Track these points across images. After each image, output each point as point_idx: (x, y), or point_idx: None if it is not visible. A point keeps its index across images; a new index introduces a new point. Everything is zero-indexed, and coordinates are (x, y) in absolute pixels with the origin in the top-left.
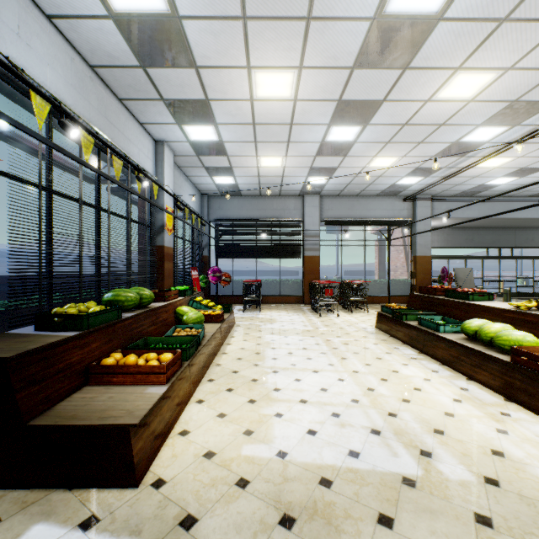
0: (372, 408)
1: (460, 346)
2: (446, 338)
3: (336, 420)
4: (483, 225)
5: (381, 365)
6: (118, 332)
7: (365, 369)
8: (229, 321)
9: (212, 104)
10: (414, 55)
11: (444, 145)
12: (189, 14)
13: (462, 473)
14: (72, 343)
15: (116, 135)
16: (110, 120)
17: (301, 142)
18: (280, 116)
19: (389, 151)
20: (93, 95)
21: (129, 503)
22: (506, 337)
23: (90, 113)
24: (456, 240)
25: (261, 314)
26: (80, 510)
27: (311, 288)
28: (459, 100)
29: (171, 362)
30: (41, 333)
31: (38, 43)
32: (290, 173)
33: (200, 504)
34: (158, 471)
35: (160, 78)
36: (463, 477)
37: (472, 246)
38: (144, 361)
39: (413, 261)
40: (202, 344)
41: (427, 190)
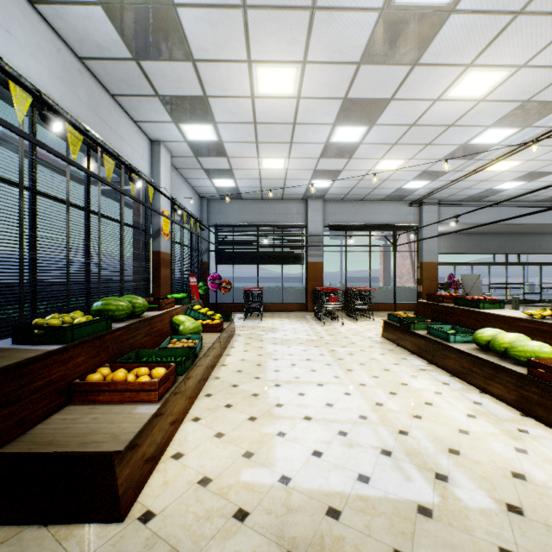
0: (382, 426)
1: (472, 357)
2: (457, 349)
3: (343, 439)
4: (490, 230)
5: (389, 377)
6: (107, 344)
7: (372, 381)
8: (229, 330)
9: (211, 102)
10: (424, 50)
11: (452, 147)
12: (185, 1)
13: (482, 500)
14: (53, 358)
15: (108, 133)
16: (101, 117)
17: (304, 143)
18: (283, 115)
19: (396, 153)
20: (82, 89)
21: (112, 541)
22: (522, 348)
23: (79, 108)
24: (463, 246)
25: (263, 323)
26: (55, 551)
27: (314, 295)
28: (469, 100)
29: (163, 378)
30: (19, 347)
31: (19, 30)
32: (293, 175)
33: (192, 542)
34: (147, 501)
35: (155, 72)
36: (484, 504)
37: (479, 252)
38: (134, 377)
39: (419, 267)
40: (199, 357)
41: (433, 195)
